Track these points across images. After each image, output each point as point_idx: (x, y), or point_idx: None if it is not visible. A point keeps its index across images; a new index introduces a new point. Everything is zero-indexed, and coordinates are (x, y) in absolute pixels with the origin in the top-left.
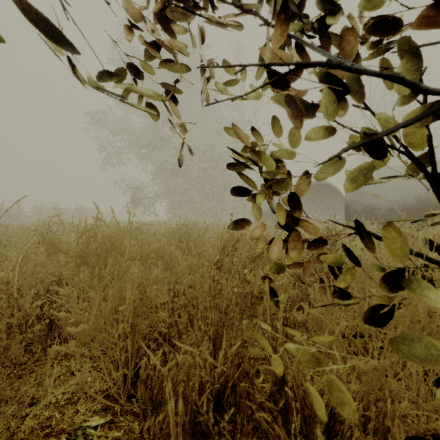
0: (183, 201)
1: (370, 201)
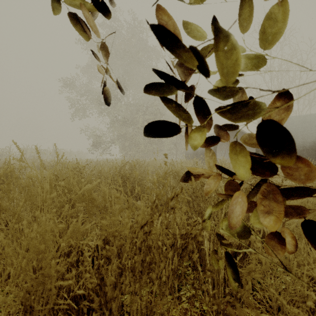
0: (131, 144)
1: None
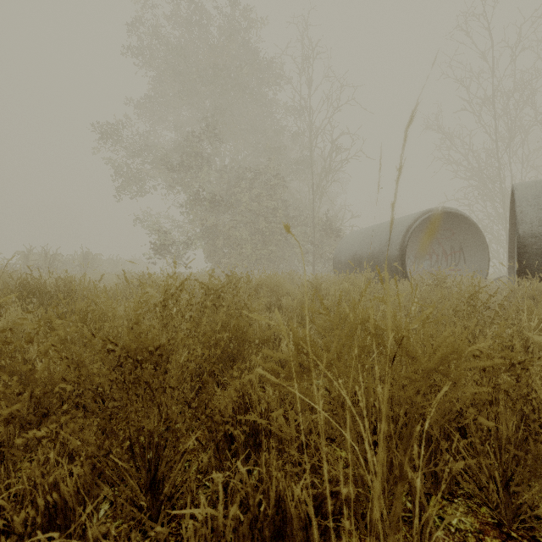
0: (228, 245)
1: None
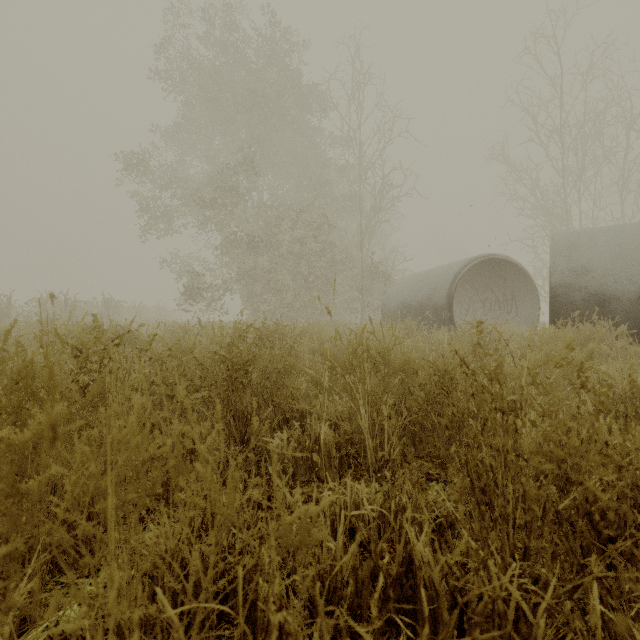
0: (267, 291)
1: (600, 285)
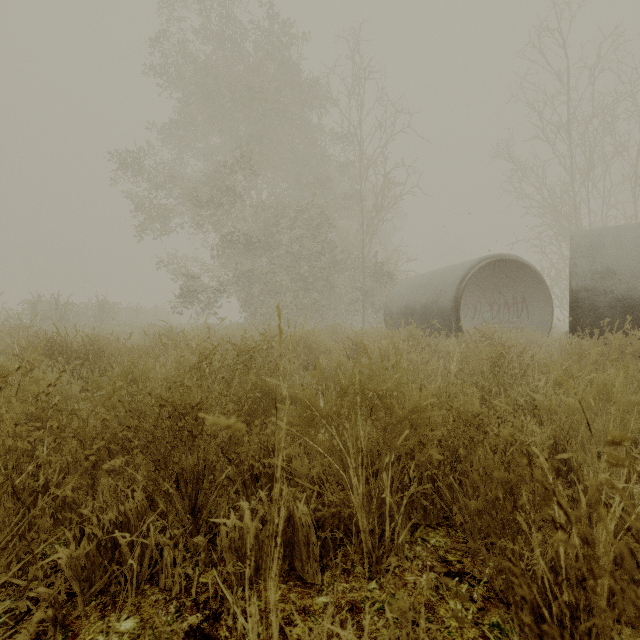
0: (265, 292)
1: (628, 289)
